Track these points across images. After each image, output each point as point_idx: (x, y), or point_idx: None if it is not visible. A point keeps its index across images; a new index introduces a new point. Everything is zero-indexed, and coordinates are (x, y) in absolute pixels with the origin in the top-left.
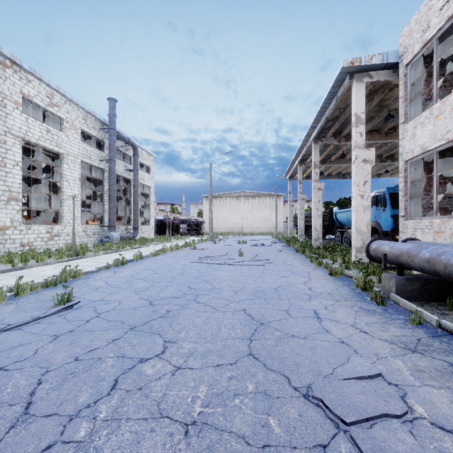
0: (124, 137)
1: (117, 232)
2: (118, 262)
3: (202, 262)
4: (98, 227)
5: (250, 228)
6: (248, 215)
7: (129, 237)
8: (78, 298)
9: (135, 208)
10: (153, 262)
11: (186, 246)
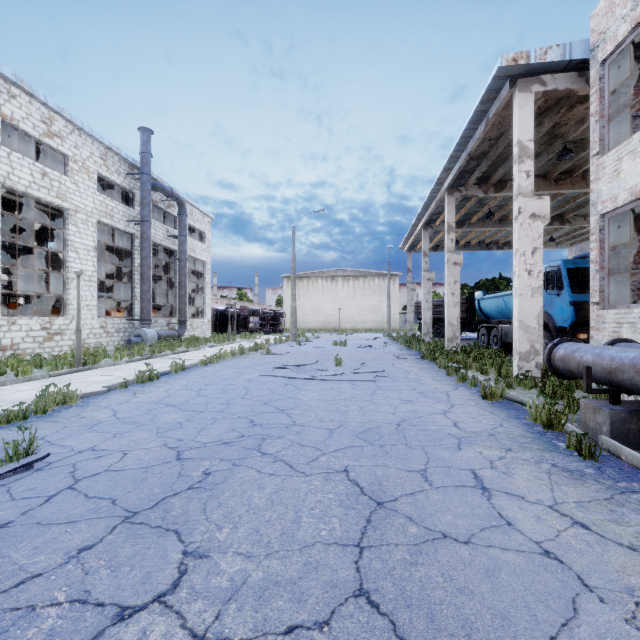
0: (164, 187)
1: (155, 328)
2: (143, 377)
3: (278, 375)
4: (124, 321)
5: (351, 322)
6: (349, 304)
7: (173, 336)
8: (52, 445)
9: (181, 293)
10: (200, 375)
11: (256, 350)
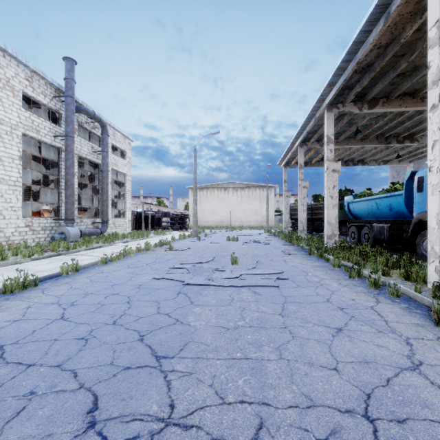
0: (87, 110)
1: (80, 227)
2: (13, 286)
3: (172, 278)
4: (50, 220)
5: (239, 221)
6: (237, 208)
7: (95, 233)
8: None
9: (104, 198)
10: (90, 278)
11: (161, 245)
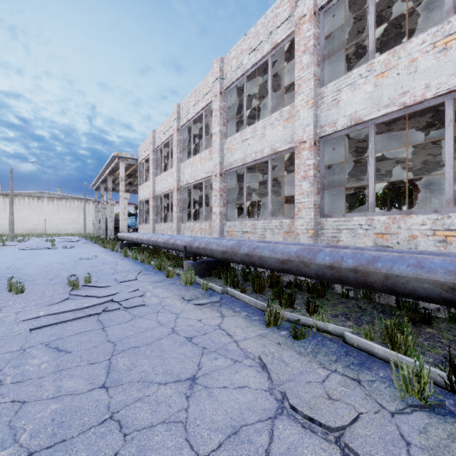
0: None
1: None
2: None
3: (25, 249)
4: None
5: (55, 229)
6: (53, 216)
7: None
8: None
9: None
10: None
11: None
